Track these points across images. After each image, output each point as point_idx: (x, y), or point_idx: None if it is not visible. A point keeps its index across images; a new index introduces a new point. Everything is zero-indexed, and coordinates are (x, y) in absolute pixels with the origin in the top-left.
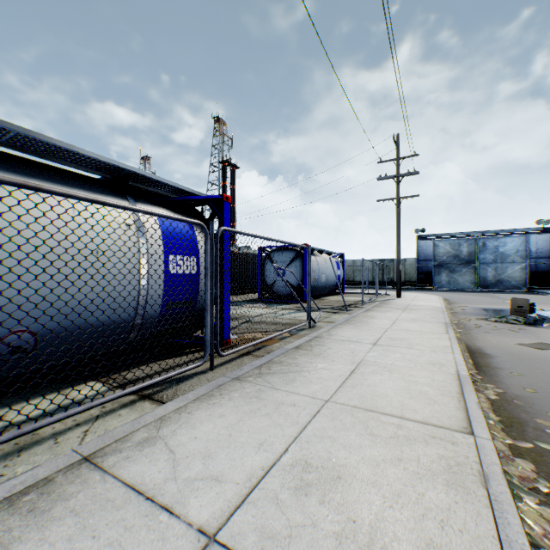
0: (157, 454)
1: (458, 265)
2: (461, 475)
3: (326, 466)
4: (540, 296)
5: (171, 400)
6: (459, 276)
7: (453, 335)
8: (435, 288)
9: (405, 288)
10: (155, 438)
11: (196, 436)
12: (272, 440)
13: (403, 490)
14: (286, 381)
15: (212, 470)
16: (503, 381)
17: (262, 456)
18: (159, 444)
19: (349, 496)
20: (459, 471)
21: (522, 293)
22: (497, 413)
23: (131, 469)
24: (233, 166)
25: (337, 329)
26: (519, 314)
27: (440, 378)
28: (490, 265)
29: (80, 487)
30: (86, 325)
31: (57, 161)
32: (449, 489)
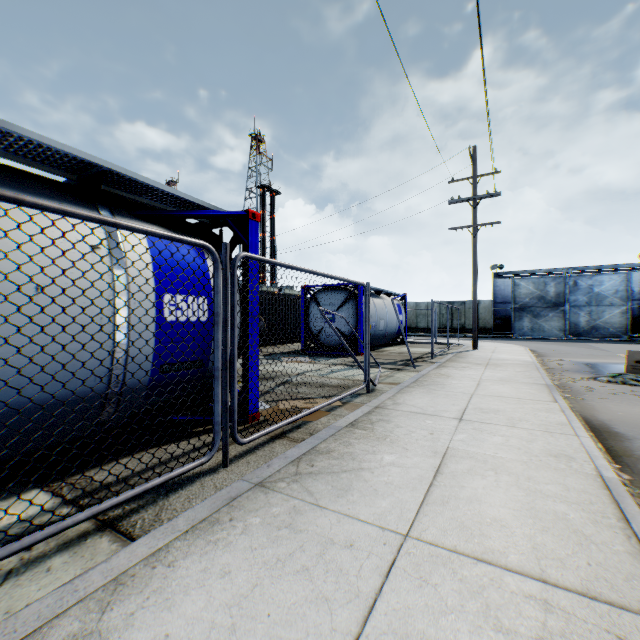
0: None
1: (543, 309)
2: None
3: None
4: None
5: (147, 531)
6: (545, 321)
7: (565, 405)
8: (515, 336)
9: (479, 336)
10: (90, 638)
11: (168, 633)
12: None
13: None
14: (337, 491)
15: None
16: None
17: None
18: None
19: None
20: None
21: (623, 343)
22: None
23: None
24: (273, 191)
25: (404, 394)
26: (638, 372)
27: (576, 485)
28: (583, 308)
29: None
30: (19, 404)
31: None
32: None
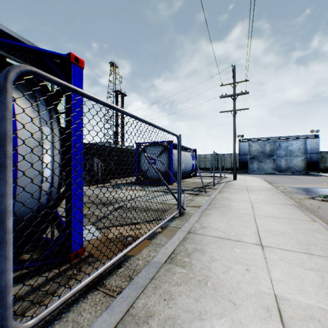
0: None
1: (264, 158)
2: None
3: None
4: (318, 177)
5: None
6: (264, 164)
7: (324, 224)
8: (250, 172)
9: (232, 172)
10: None
11: None
12: None
13: None
14: None
15: None
16: None
17: None
18: None
19: None
20: None
21: (304, 175)
22: None
23: None
24: (122, 94)
25: (207, 217)
26: None
27: None
28: (283, 157)
29: None
30: None
31: None
32: None
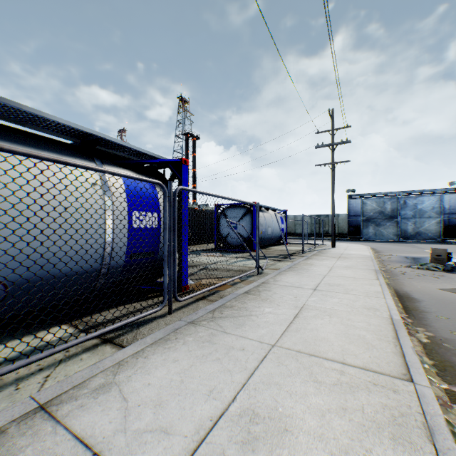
0: (111, 402)
1: (383, 220)
2: (407, 428)
3: (272, 416)
4: (453, 246)
5: (130, 343)
6: (384, 229)
7: (383, 281)
8: (363, 239)
9: (338, 239)
10: (111, 384)
11: (149, 383)
12: (222, 387)
13: (350, 445)
14: (236, 325)
15: (162, 421)
16: (431, 325)
17: (211, 405)
18: (114, 391)
19: (296, 452)
20: (403, 423)
21: (437, 243)
22: (429, 357)
23: (83, 419)
24: (194, 137)
25: (281, 275)
26: (438, 262)
27: (375, 322)
28: (410, 219)
29: (30, 440)
30: (55, 274)
31: (30, 126)
32: (396, 444)
